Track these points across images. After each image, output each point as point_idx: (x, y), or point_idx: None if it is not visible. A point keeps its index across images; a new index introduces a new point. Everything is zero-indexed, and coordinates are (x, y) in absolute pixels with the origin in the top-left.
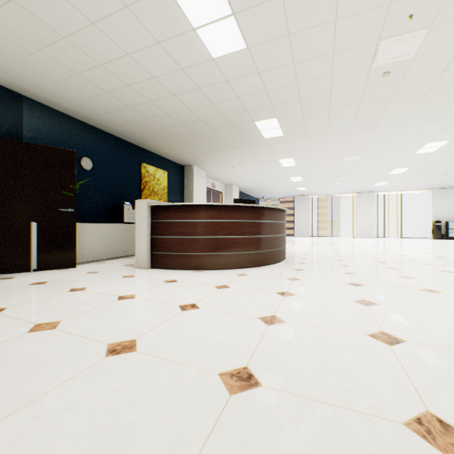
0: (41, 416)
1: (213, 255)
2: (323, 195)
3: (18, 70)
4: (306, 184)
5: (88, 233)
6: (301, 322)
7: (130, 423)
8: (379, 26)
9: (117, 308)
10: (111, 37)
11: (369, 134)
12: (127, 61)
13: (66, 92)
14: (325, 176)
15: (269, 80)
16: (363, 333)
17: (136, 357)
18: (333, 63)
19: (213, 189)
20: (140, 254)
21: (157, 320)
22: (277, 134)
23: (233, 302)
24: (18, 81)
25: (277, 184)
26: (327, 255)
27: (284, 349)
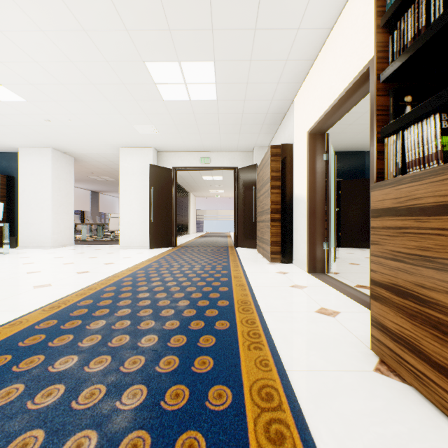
0: None
1: None
2: None
3: (366, 143)
4: None
5: None
6: None
7: None
8: None
9: None
10: None
11: None
12: None
13: None
14: None
15: None
16: None
17: None
18: None
19: None
20: None
21: None
22: None
23: None
24: (365, 147)
25: None
26: None
27: None
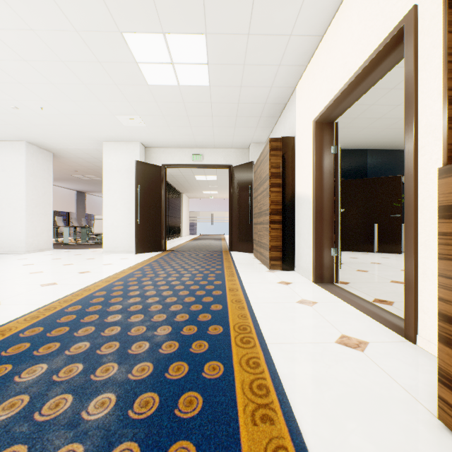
0: None
1: None
2: None
3: (369, 140)
4: None
5: None
6: None
7: None
8: None
9: None
10: None
11: None
12: None
13: (395, 139)
14: None
15: None
16: None
17: None
18: None
19: None
20: None
21: None
22: None
23: None
24: (367, 144)
25: None
26: None
27: None
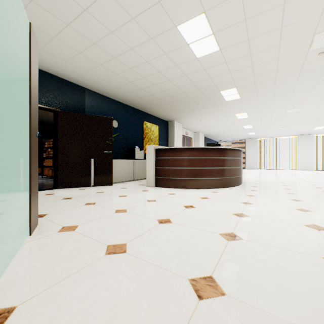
0: (147, 240)
1: (194, 179)
2: (268, 137)
3: (87, 76)
4: (255, 130)
5: (117, 165)
6: (260, 217)
7: (185, 245)
8: (314, 26)
9: (150, 205)
10: (139, 54)
11: (308, 93)
12: (145, 65)
13: (108, 84)
14: (271, 124)
15: (233, 66)
16: (301, 224)
17: (174, 225)
18: (279, 51)
19: (186, 135)
20: (149, 178)
21: (175, 212)
22: (235, 98)
23: (214, 206)
24: (85, 81)
25: (232, 130)
26: (273, 181)
27: (251, 227)
